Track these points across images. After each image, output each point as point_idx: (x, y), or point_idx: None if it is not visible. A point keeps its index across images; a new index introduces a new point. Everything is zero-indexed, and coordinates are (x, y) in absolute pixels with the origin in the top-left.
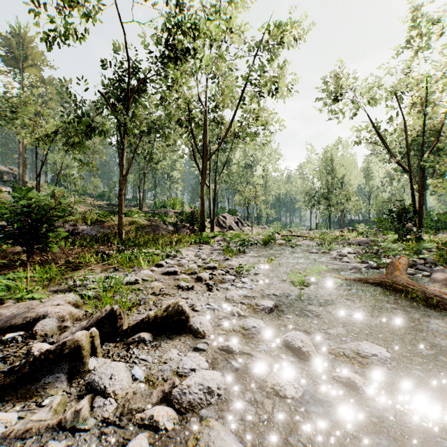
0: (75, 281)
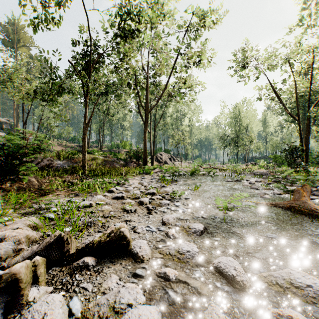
0: (40, 205)
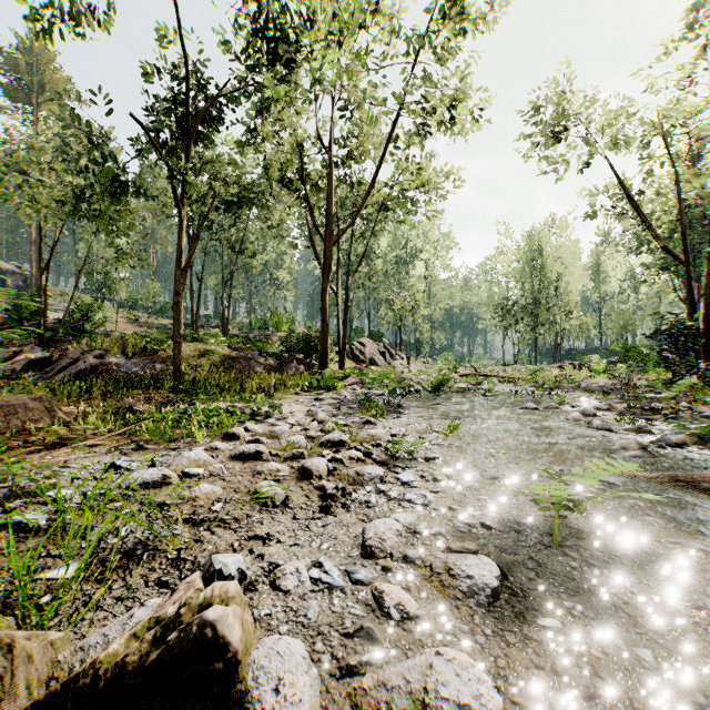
0: (16, 484)
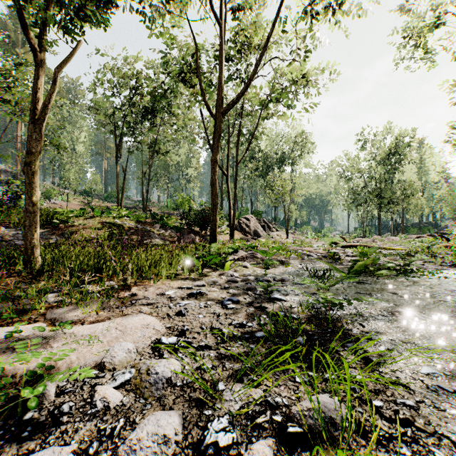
0: None
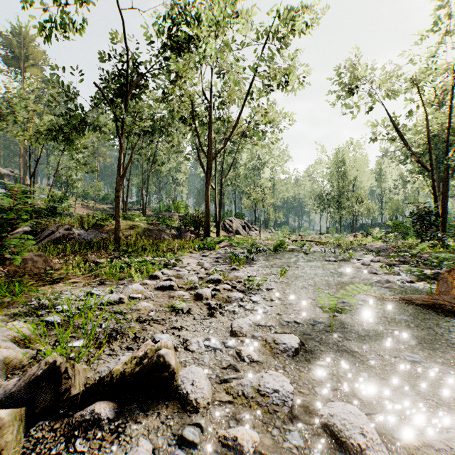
0: (40, 302)
